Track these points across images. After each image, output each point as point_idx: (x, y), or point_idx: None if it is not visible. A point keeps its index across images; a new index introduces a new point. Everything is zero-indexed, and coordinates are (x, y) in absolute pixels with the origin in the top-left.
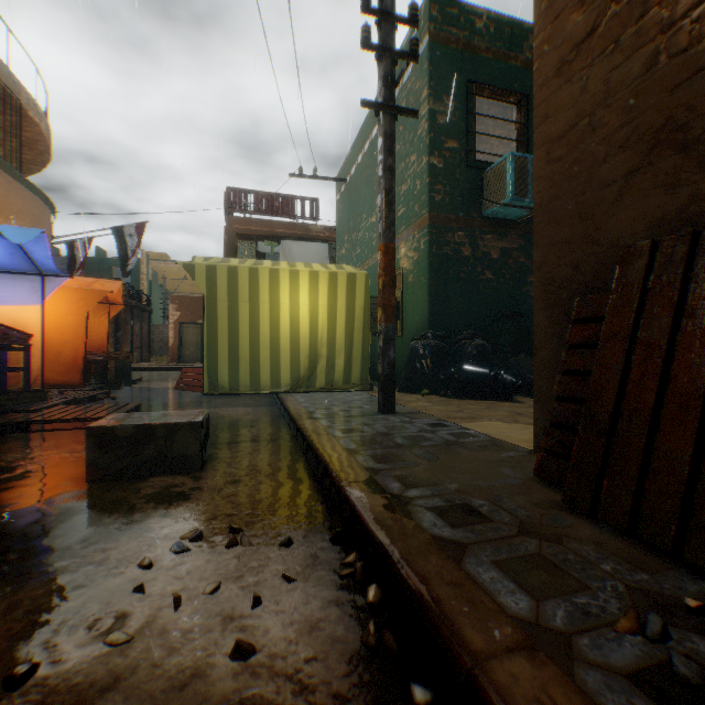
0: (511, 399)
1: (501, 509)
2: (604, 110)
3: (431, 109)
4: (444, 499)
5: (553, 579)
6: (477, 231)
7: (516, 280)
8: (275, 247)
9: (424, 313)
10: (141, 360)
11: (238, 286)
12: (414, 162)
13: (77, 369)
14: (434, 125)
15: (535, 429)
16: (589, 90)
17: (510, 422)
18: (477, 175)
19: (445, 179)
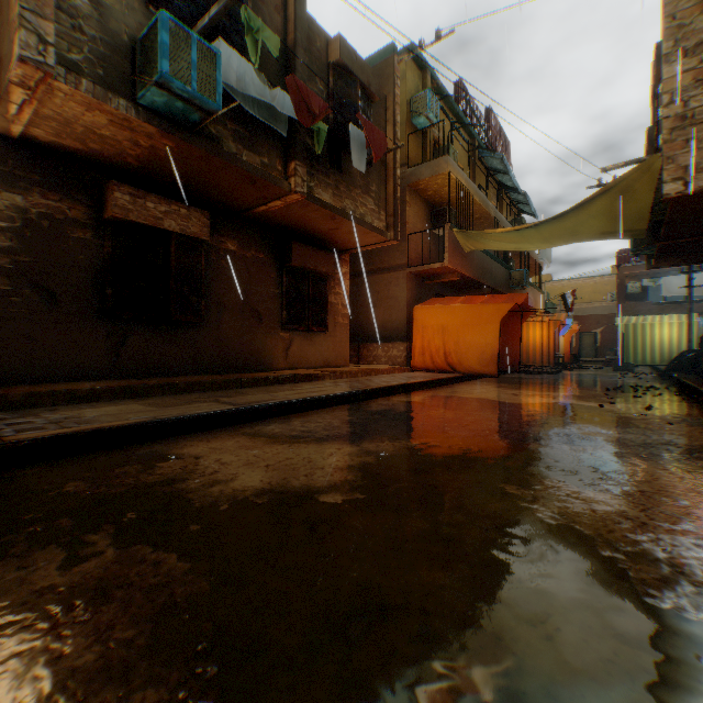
0: None
1: None
2: None
3: None
4: None
5: None
6: None
7: None
8: (656, 281)
9: None
10: None
11: (635, 330)
12: None
13: (565, 357)
14: None
15: None
16: None
17: None
18: None
19: None
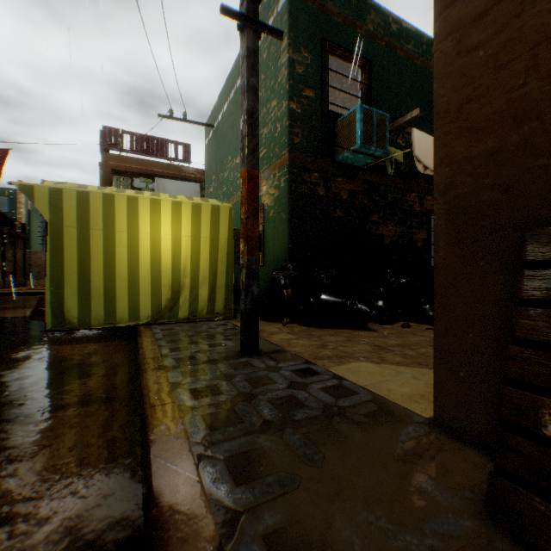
0: (364, 326)
1: None
2: None
3: (290, 58)
4: None
5: None
6: (330, 174)
7: (361, 219)
8: (151, 184)
9: (284, 245)
10: (15, 285)
11: (90, 213)
12: (275, 107)
13: None
14: (293, 72)
15: (438, 396)
16: None
17: (379, 362)
18: (330, 124)
19: (303, 123)
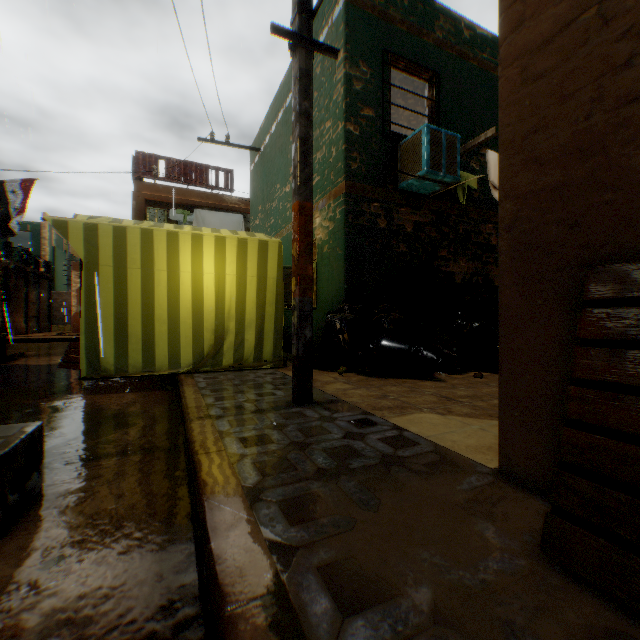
0: (431, 376)
1: None
2: None
3: (347, 73)
4: None
5: None
6: (392, 204)
7: (428, 254)
8: (189, 215)
9: (340, 285)
10: (39, 330)
11: (127, 250)
12: (330, 128)
13: None
14: (350, 90)
15: (503, 444)
16: None
17: (445, 413)
18: (392, 147)
19: (361, 147)
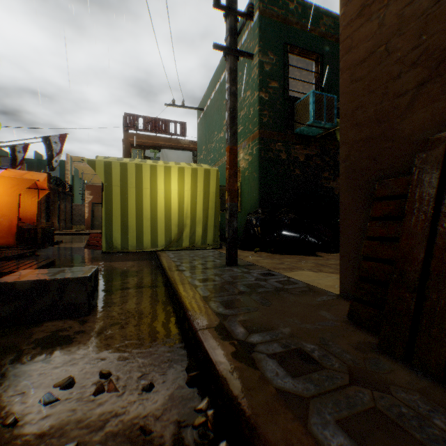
0: (314, 254)
1: (329, 353)
2: (398, 38)
3: (260, 60)
4: (281, 344)
5: (399, 444)
6: (290, 143)
7: (315, 175)
8: (157, 153)
9: (256, 196)
10: (66, 228)
11: (127, 177)
12: (249, 96)
13: (12, 235)
14: (262, 71)
15: (341, 279)
16: (386, 25)
17: (317, 271)
18: (290, 106)
19: (269, 107)
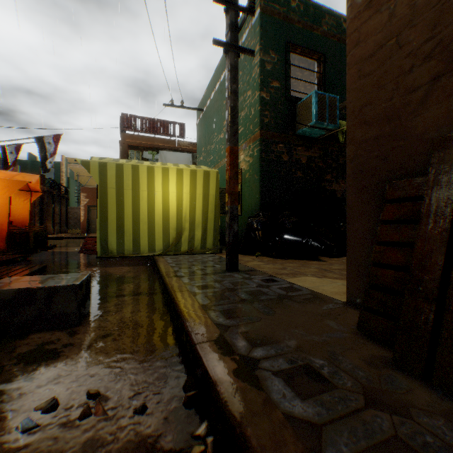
0: (317, 258)
1: (340, 370)
2: (410, 30)
3: (261, 59)
4: (287, 359)
5: None
6: (292, 144)
7: (317, 178)
8: (155, 155)
9: (257, 199)
10: (60, 232)
11: (123, 178)
12: (250, 96)
13: (2, 239)
14: (263, 70)
15: (348, 286)
16: (396, 16)
17: (321, 277)
18: (292, 106)
19: (271, 107)
